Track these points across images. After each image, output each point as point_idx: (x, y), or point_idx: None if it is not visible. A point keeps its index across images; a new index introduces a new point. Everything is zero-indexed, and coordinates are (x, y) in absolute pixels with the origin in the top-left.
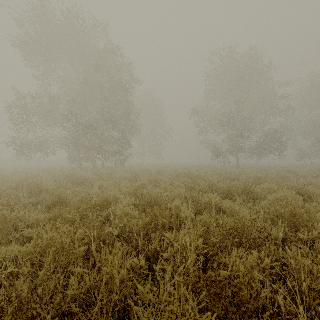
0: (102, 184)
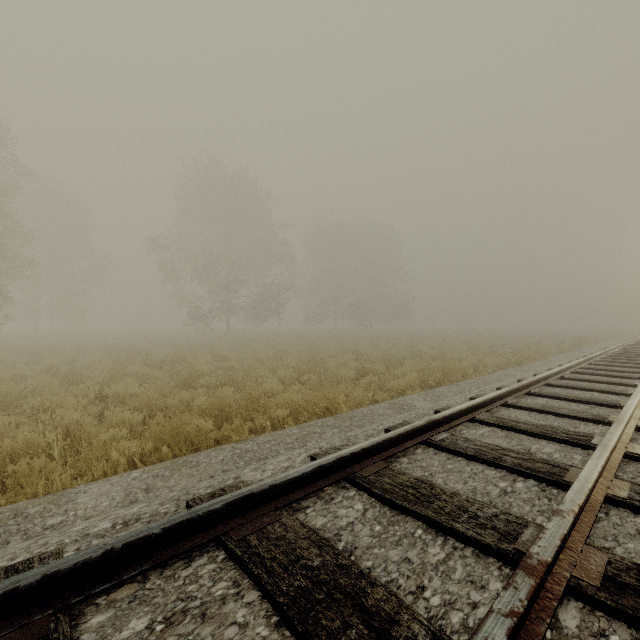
0: None
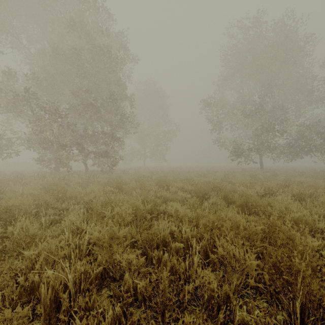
0: None
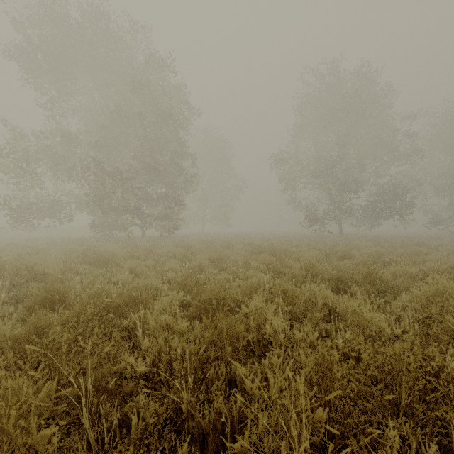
0: (136, 265)
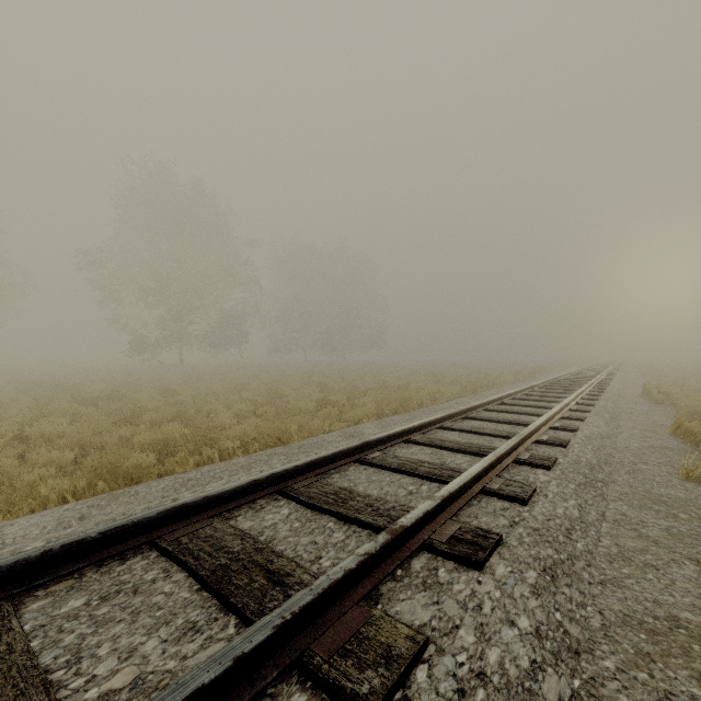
0: None
